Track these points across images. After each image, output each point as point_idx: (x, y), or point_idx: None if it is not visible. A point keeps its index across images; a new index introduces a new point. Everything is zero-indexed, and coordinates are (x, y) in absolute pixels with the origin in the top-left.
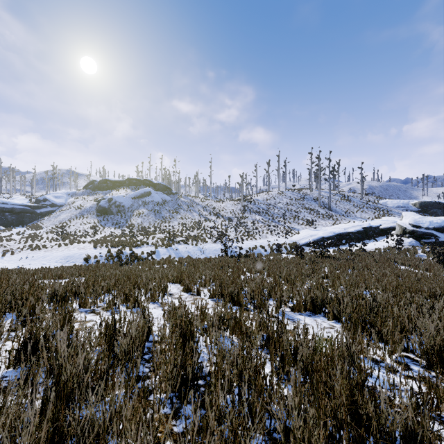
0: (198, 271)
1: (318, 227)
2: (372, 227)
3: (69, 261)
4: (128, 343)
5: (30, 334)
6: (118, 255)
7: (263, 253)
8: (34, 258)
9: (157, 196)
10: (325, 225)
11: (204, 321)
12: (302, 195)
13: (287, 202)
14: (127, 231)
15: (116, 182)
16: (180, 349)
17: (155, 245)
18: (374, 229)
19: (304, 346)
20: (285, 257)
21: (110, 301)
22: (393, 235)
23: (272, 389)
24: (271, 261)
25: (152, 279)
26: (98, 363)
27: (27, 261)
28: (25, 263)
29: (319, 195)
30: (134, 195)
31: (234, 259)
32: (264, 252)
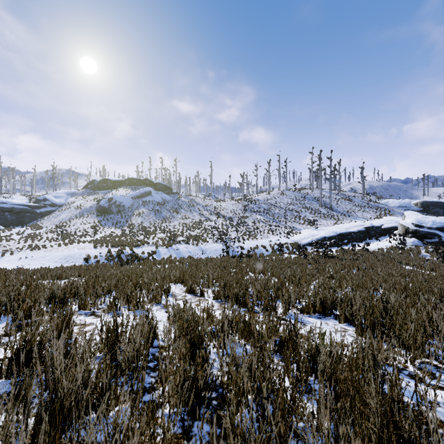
0: (200, 271)
1: (320, 227)
2: (374, 227)
3: (68, 261)
4: (132, 351)
5: (25, 340)
6: (118, 255)
7: (265, 253)
8: (33, 258)
9: (158, 196)
10: (327, 224)
11: (210, 324)
12: (303, 195)
13: (288, 201)
14: (127, 231)
15: (116, 182)
16: (187, 357)
17: (156, 245)
18: (376, 229)
19: (323, 353)
20: (288, 257)
21: (111, 303)
22: (396, 235)
23: (294, 404)
24: (274, 261)
25: (154, 279)
26: (99, 374)
27: (26, 261)
28: (24, 263)
29: (320, 195)
30: (135, 195)
31: (236, 259)
32: (266, 252)
